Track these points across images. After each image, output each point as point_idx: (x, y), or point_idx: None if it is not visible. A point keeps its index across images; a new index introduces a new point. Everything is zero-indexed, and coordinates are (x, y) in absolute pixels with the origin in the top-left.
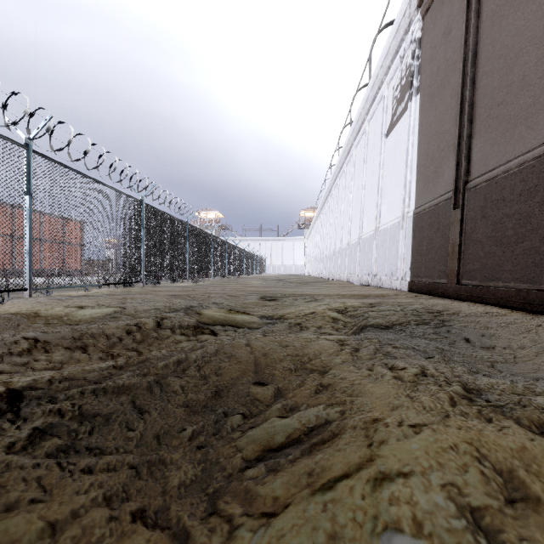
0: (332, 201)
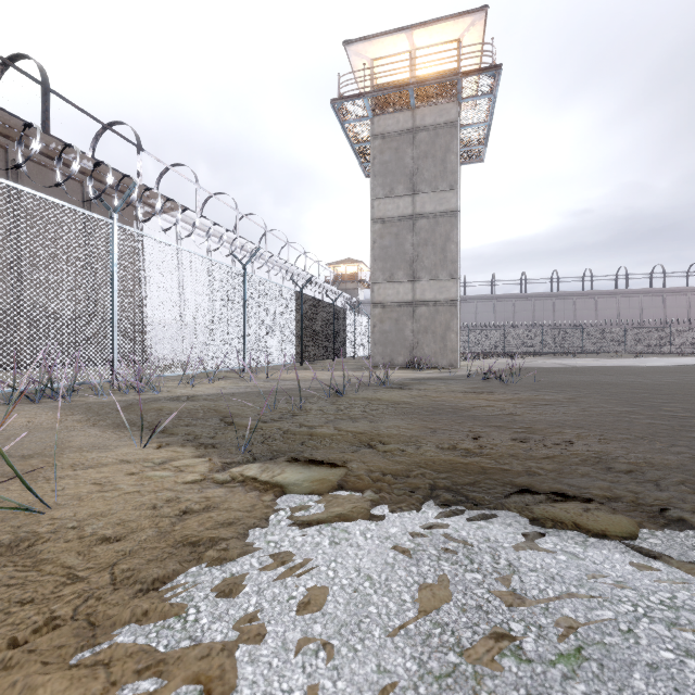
0: None
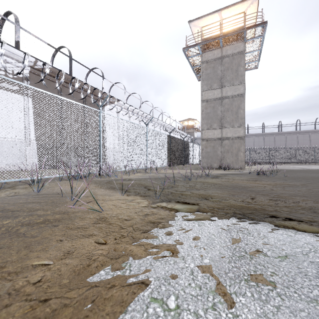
0: None
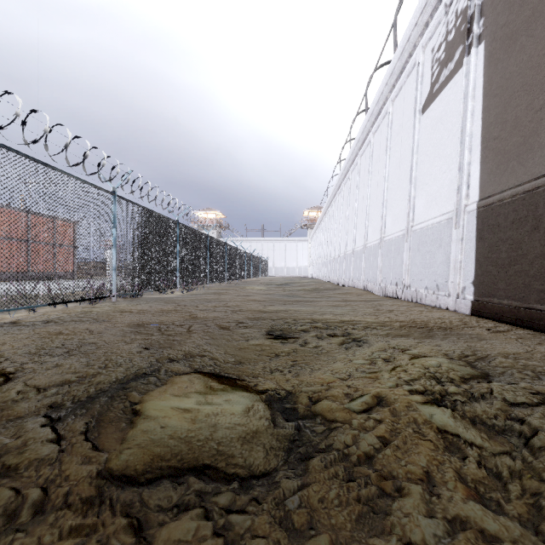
0: (342, 199)
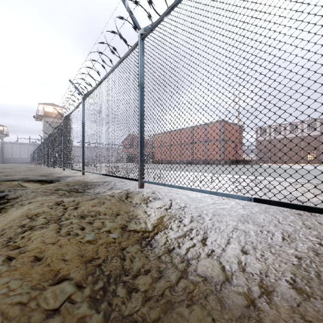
0: None
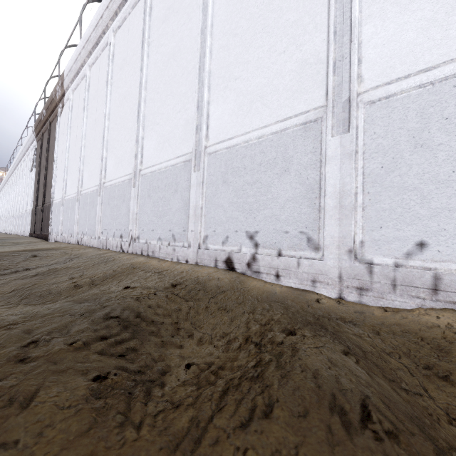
0: (14, 181)
